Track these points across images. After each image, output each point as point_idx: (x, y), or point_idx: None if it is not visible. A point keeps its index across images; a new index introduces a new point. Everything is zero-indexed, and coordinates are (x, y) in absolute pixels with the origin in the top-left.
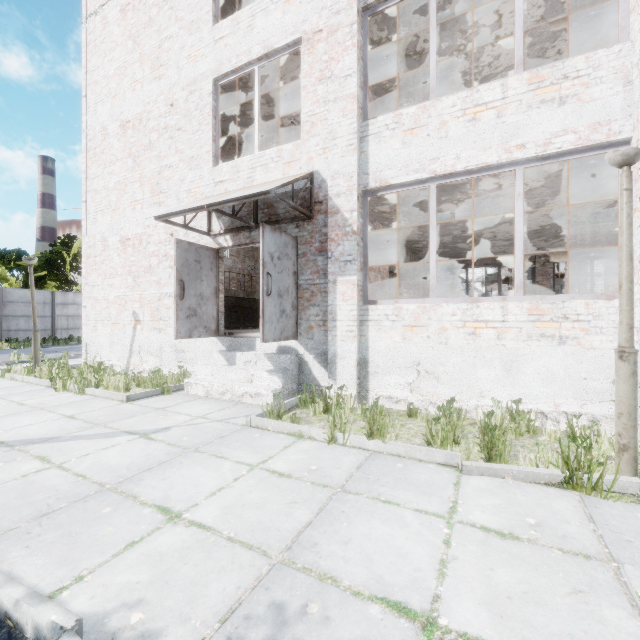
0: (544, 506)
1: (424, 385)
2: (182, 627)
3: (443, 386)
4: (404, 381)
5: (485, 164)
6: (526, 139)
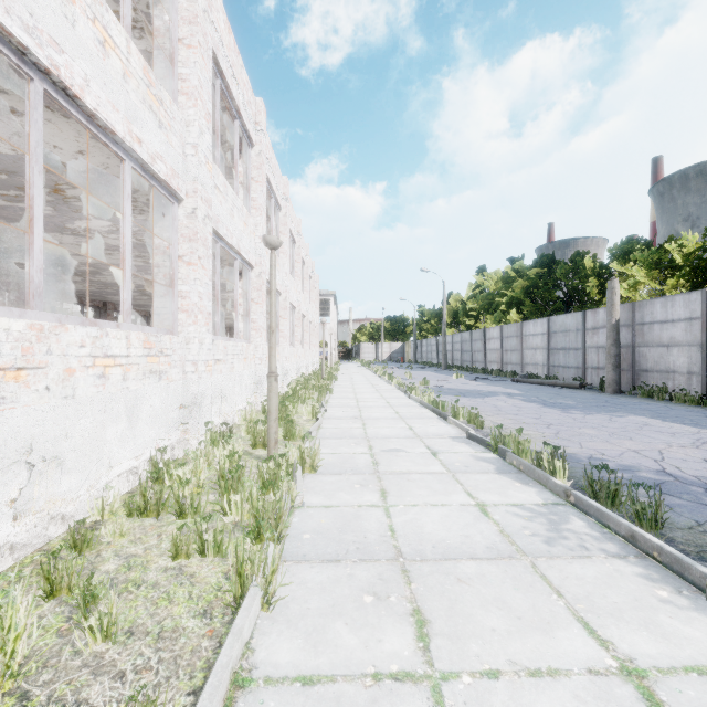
0: (334, 482)
1: (42, 489)
2: (620, 569)
3: (70, 475)
4: (2, 502)
5: (114, 129)
6: (143, 136)
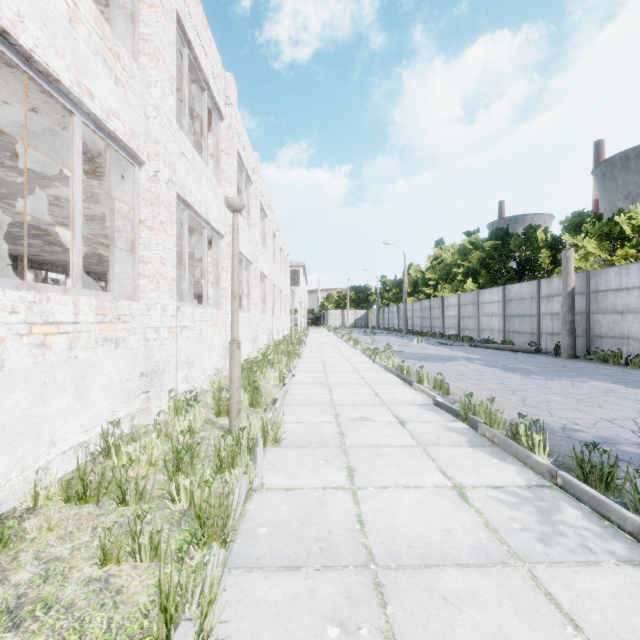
0: (298, 457)
1: None
2: (639, 583)
3: None
4: None
5: (58, 76)
6: (95, 90)
